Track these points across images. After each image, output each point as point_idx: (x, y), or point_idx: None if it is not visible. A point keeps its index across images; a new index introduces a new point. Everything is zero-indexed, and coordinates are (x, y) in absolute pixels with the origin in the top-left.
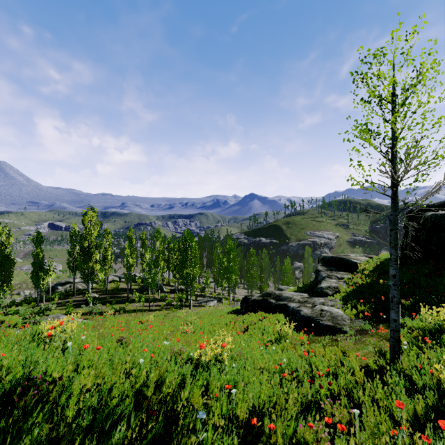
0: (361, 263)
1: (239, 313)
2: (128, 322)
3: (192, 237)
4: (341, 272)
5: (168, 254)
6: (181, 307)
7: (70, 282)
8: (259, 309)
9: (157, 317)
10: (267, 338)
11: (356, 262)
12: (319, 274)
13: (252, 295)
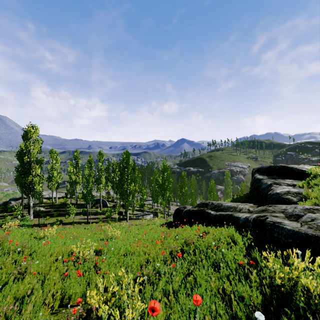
0: (309, 170)
1: (171, 226)
2: (3, 240)
3: (128, 155)
4: (286, 179)
5: (113, 175)
6: (119, 220)
7: (23, 198)
8: (195, 222)
9: (87, 229)
10: (237, 297)
11: (302, 169)
12: (261, 182)
13: (185, 207)
